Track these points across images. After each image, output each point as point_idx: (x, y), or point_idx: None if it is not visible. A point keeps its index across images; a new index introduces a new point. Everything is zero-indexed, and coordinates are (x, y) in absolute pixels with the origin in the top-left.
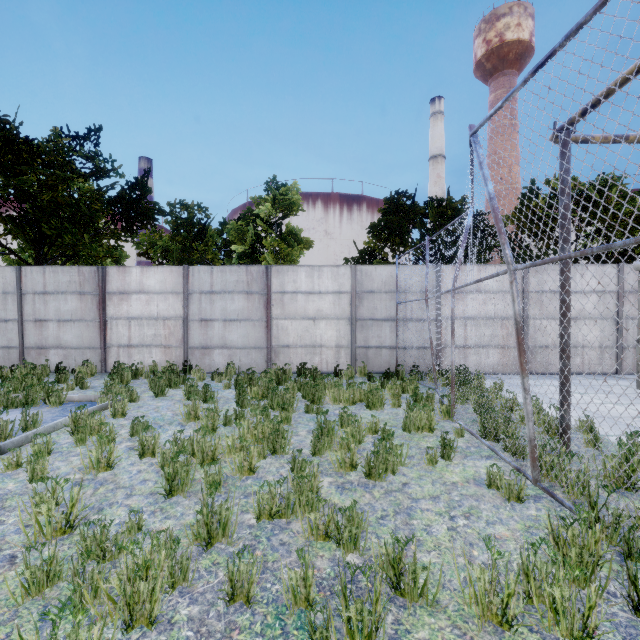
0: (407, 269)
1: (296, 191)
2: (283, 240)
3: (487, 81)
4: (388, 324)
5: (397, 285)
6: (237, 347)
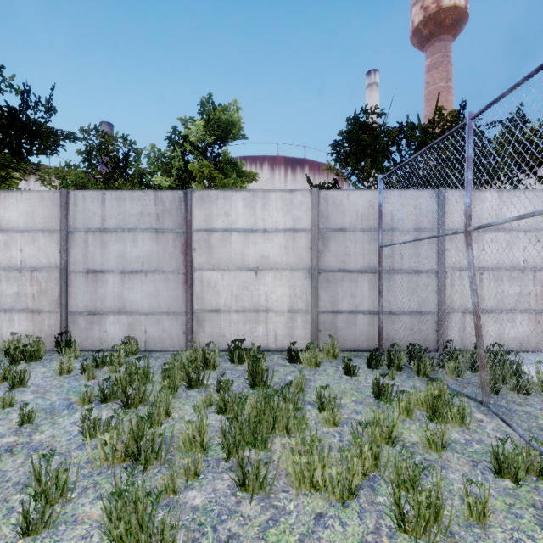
0: (394, 196)
1: (236, 110)
2: (219, 170)
3: (423, 47)
4: (366, 277)
5: (380, 219)
6: (141, 312)
